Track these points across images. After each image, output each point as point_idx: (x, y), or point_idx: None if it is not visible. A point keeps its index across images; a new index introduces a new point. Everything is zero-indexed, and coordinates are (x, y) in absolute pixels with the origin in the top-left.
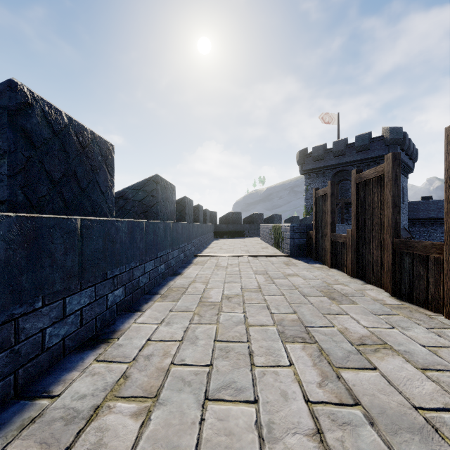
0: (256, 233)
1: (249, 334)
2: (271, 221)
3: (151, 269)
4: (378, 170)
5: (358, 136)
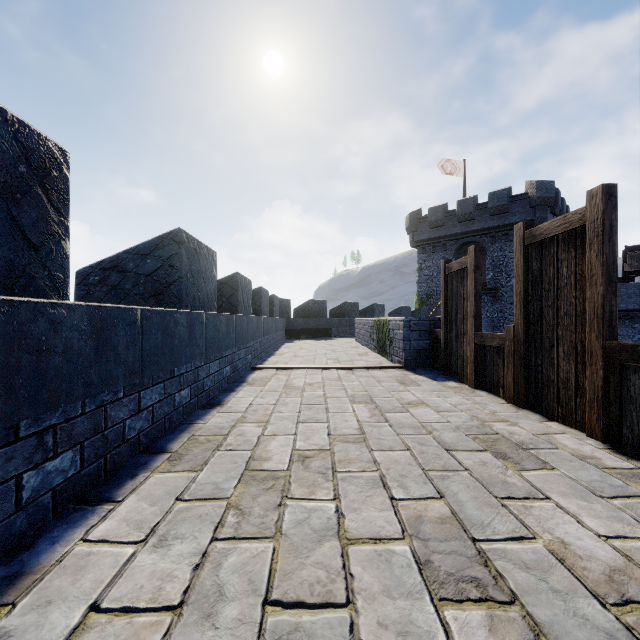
0: (348, 332)
1: (349, 566)
2: (369, 313)
3: (157, 401)
4: (571, 219)
5: (493, 193)
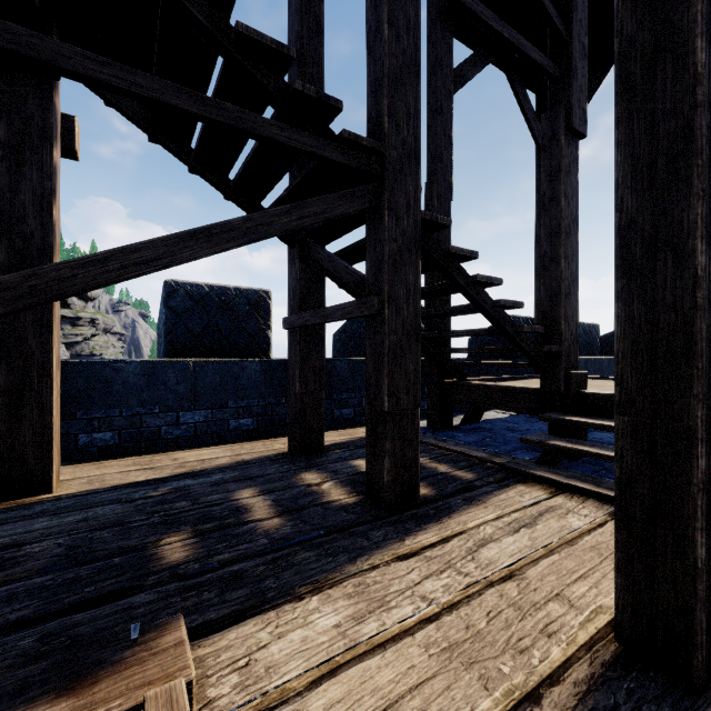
0: None
1: None
2: None
3: None
4: None
5: None
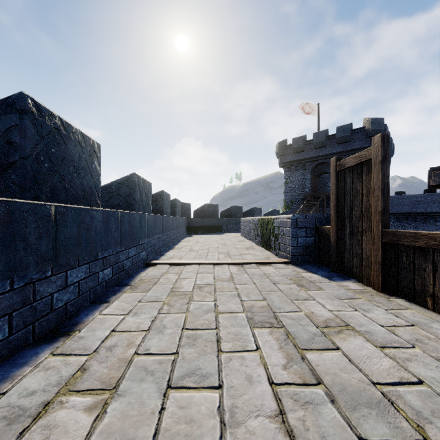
0: (235, 228)
1: None
2: (250, 214)
3: None
4: None
5: (340, 127)
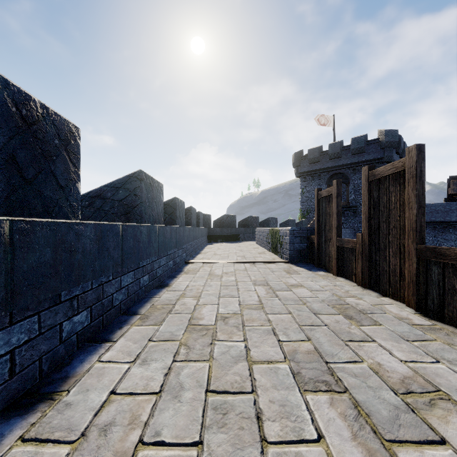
0: (251, 237)
1: (253, 375)
2: (266, 224)
3: (130, 282)
4: (397, 165)
5: (354, 139)
